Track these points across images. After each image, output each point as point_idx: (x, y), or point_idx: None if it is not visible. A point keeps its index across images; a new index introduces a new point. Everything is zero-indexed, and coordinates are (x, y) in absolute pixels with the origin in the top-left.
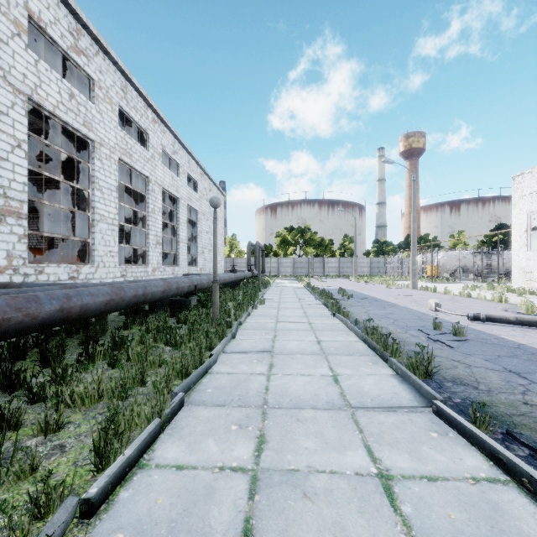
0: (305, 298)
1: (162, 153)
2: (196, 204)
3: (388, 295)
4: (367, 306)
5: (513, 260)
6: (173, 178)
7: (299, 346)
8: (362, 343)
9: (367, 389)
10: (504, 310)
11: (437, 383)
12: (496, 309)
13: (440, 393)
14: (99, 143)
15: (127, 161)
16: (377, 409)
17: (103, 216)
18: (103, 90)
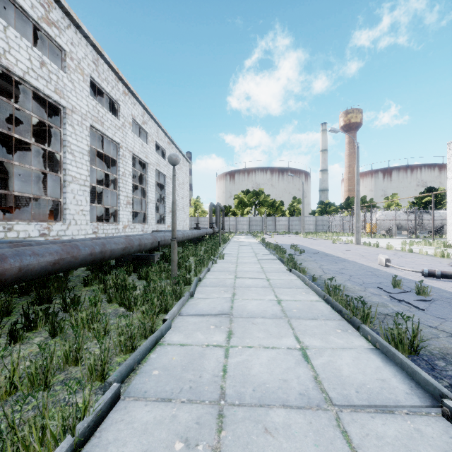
0: (261, 253)
1: (133, 123)
2: (164, 169)
3: (335, 250)
4: (320, 261)
5: (449, 218)
6: (142, 145)
7: (259, 307)
8: (325, 303)
9: (346, 373)
10: (451, 266)
11: (426, 361)
12: (442, 264)
13: (437, 379)
14: (71, 110)
15: (98, 128)
16: (368, 407)
17: (75, 177)
18: (75, 61)
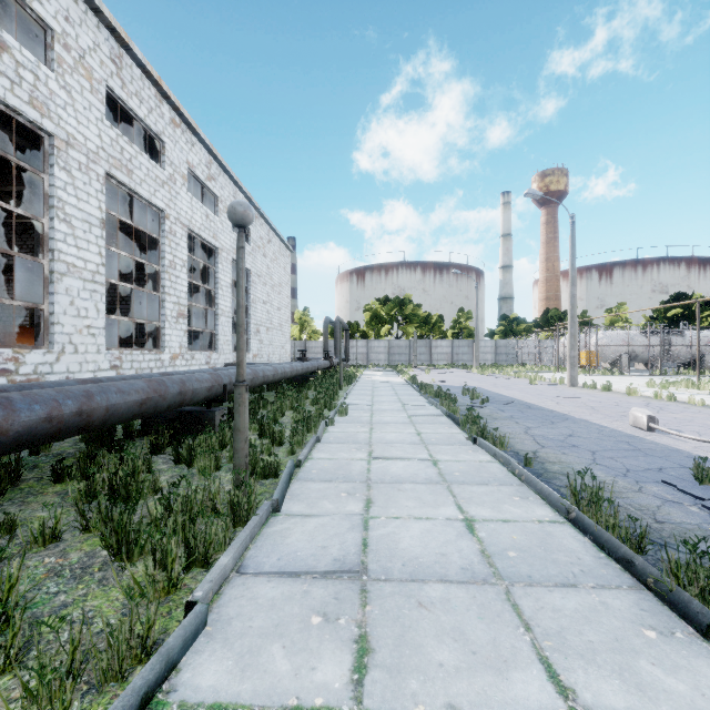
0: (413, 402)
1: (193, 180)
2: (247, 259)
3: (541, 397)
4: (522, 419)
5: None
6: (208, 217)
7: (427, 544)
8: (573, 530)
9: None
10: None
11: None
12: None
13: None
14: (64, 142)
15: (122, 179)
16: None
17: (73, 266)
18: (73, 52)
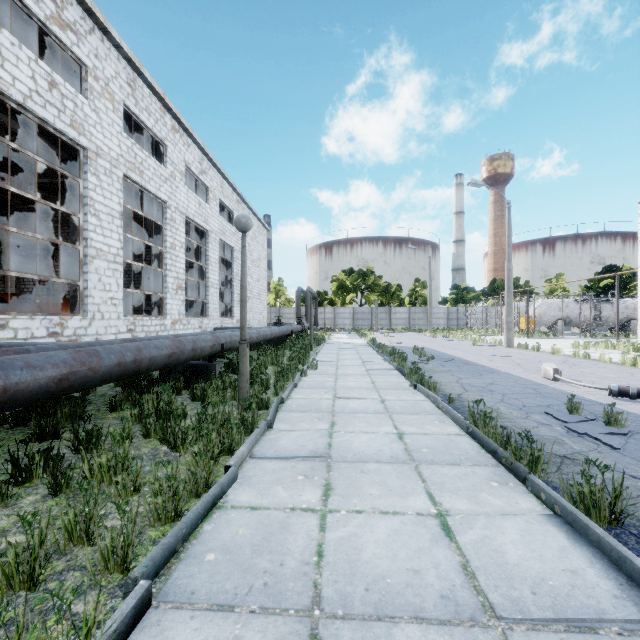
0: (371, 359)
1: (187, 173)
2: (232, 239)
3: (478, 356)
4: (457, 372)
5: None
6: (200, 205)
7: (370, 445)
8: (469, 439)
9: (513, 558)
10: None
11: (636, 536)
12: (635, 376)
13: None
14: (94, 153)
15: (135, 179)
16: (554, 622)
17: (101, 250)
18: (101, 81)
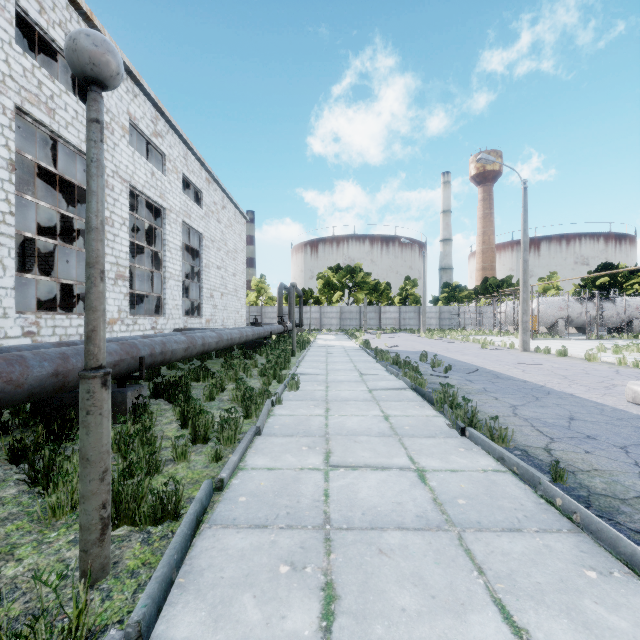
0: (371, 371)
1: (140, 139)
2: (199, 223)
3: (502, 364)
4: (499, 393)
5: None
6: (153, 174)
7: None
8: None
9: None
10: None
11: None
12: None
13: None
14: None
15: (40, 118)
16: None
17: None
18: None
